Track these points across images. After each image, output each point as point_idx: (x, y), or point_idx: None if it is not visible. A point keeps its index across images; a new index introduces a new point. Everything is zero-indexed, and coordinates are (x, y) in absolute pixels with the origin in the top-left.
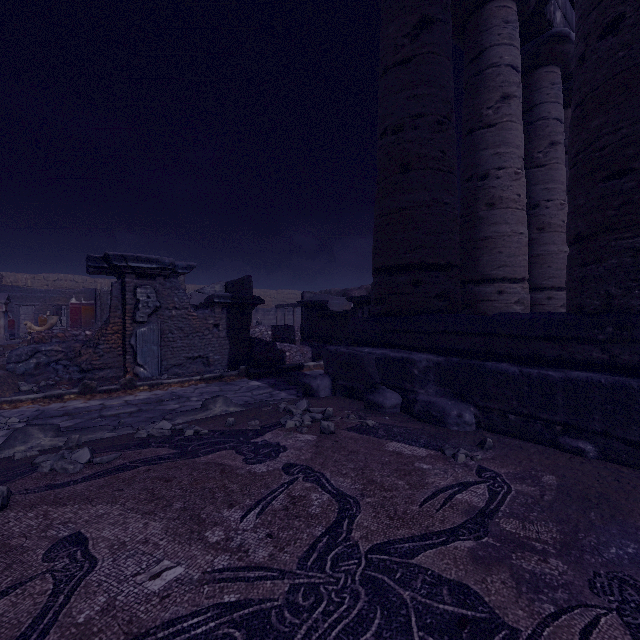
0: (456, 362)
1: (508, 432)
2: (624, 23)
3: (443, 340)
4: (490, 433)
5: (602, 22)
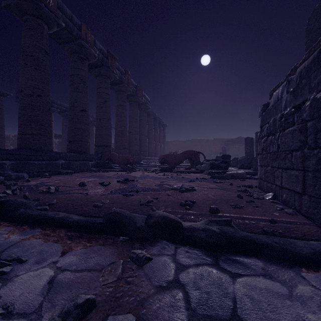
0: (18, 162)
1: (33, 177)
2: (42, 98)
3: (3, 156)
4: (30, 178)
5: (38, 93)
